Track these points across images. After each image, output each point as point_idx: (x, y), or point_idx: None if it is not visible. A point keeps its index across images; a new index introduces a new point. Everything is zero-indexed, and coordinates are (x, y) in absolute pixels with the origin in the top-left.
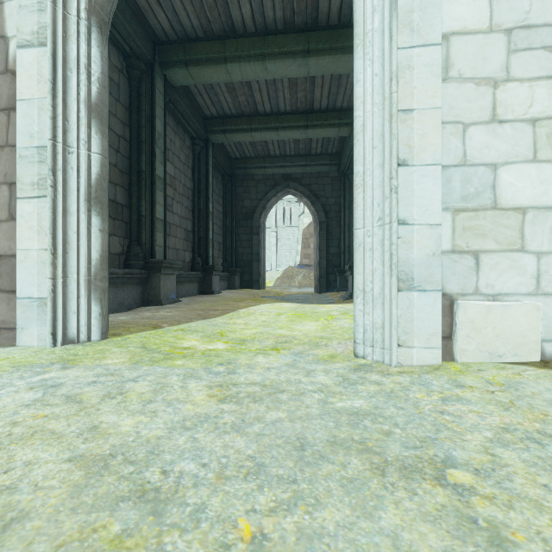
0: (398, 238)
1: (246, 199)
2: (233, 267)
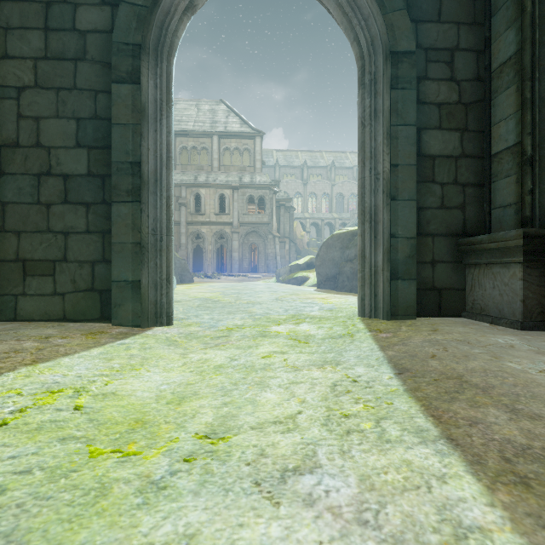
0: None
1: None
2: None
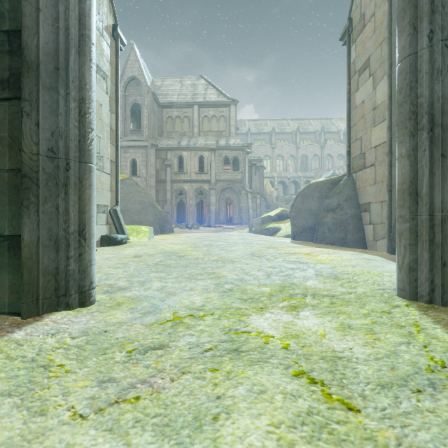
0: None
1: None
2: None
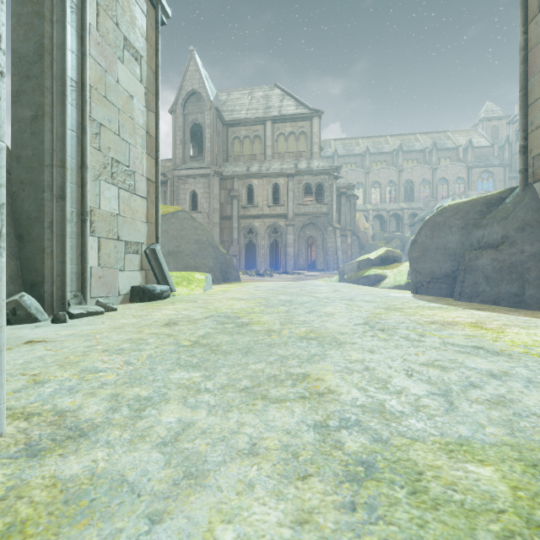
0: None
1: None
2: None
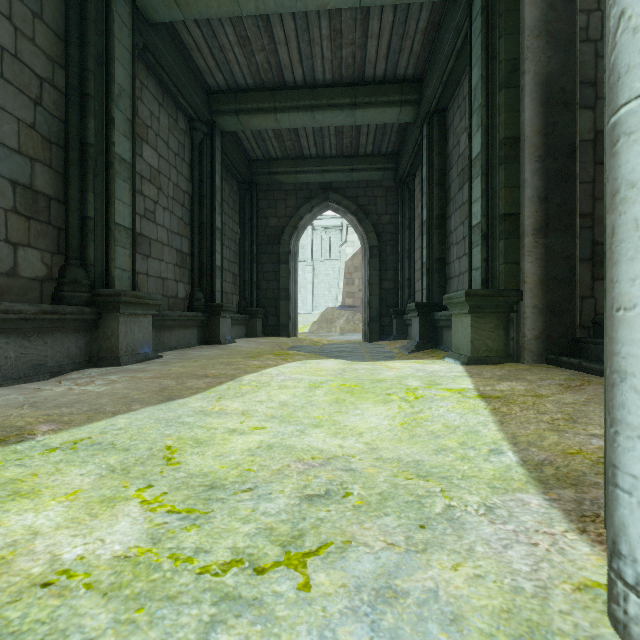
0: None
1: (271, 216)
2: (253, 307)
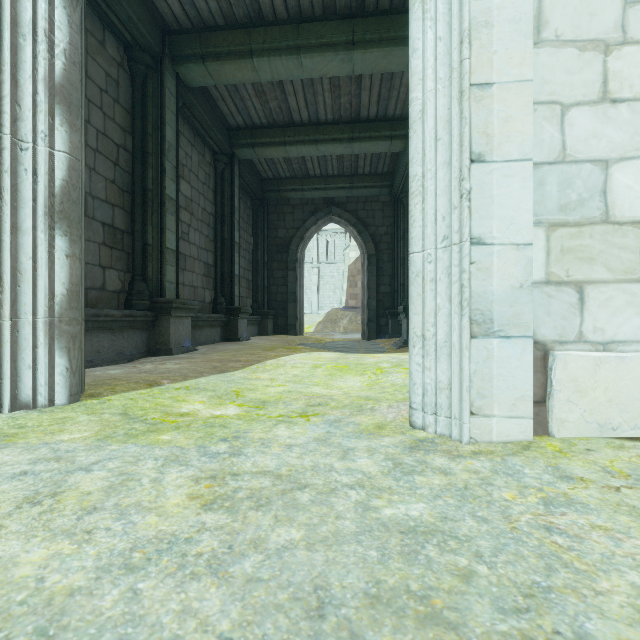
0: (472, 263)
1: (280, 228)
2: (265, 309)
